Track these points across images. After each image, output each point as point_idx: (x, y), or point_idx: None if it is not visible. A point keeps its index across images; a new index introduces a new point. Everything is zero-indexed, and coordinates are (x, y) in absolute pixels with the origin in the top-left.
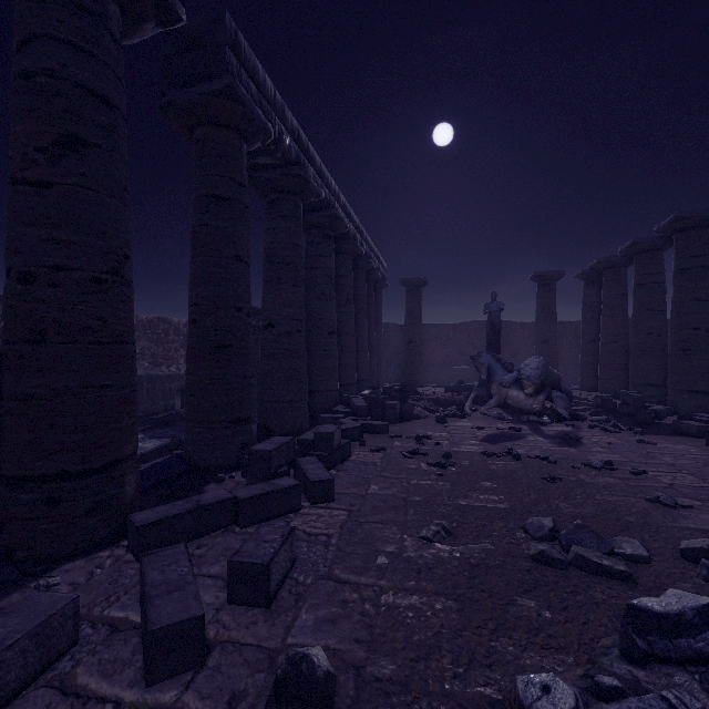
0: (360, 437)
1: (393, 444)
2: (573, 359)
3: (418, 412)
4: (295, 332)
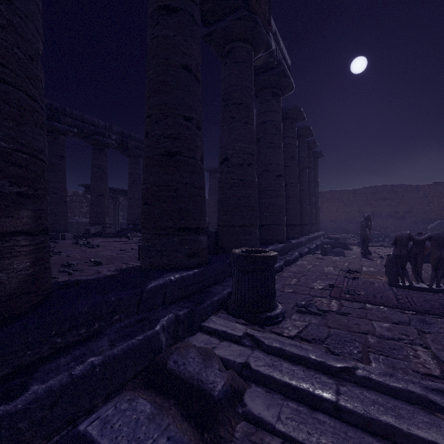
0: (64, 239)
1: (64, 241)
2: (347, 216)
3: (130, 234)
4: (52, 194)
